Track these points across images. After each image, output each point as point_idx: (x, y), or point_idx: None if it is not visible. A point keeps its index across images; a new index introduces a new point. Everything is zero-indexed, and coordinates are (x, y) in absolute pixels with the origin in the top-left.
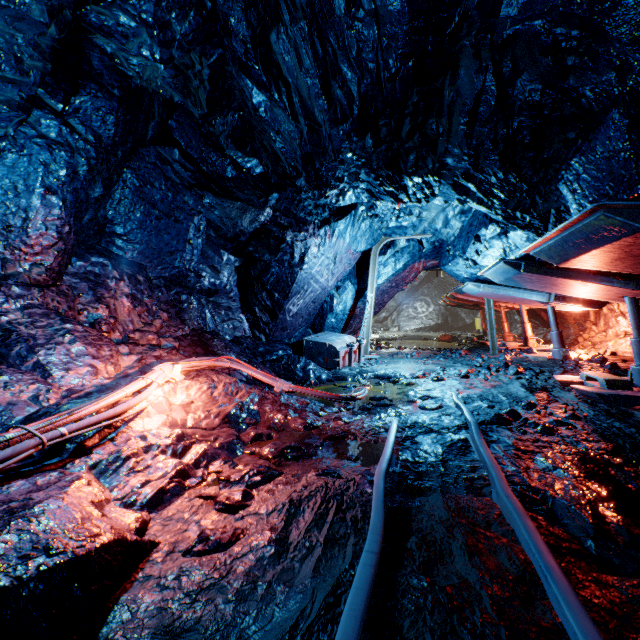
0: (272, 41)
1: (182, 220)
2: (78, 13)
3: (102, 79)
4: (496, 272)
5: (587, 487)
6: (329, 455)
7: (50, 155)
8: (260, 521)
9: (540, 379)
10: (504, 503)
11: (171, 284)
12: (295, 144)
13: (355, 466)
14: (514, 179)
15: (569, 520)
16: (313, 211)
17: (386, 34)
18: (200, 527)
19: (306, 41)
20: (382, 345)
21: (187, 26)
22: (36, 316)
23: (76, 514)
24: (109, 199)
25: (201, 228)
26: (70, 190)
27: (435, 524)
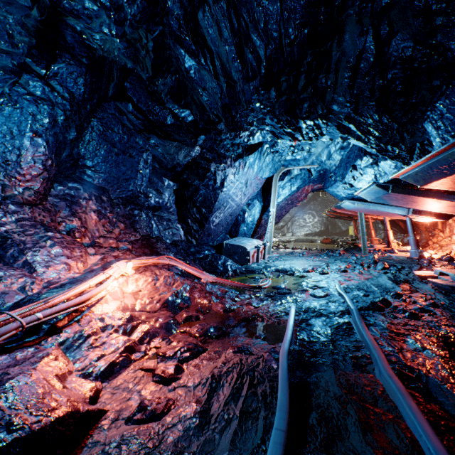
0: (199, 18)
1: (134, 156)
2: (54, 0)
3: (74, 51)
4: (369, 192)
5: (454, 367)
6: (243, 334)
7: (36, 108)
8: (188, 393)
9: (402, 273)
10: (388, 382)
11: (127, 202)
12: (217, 97)
13: (263, 344)
14: (387, 120)
15: (443, 398)
16: (230, 148)
17: (287, 8)
18: (140, 396)
19: (225, 17)
20: (280, 246)
21: (135, 8)
22: (26, 227)
23: (39, 389)
24: (81, 140)
25: (148, 161)
26: (52, 134)
27: (331, 400)
